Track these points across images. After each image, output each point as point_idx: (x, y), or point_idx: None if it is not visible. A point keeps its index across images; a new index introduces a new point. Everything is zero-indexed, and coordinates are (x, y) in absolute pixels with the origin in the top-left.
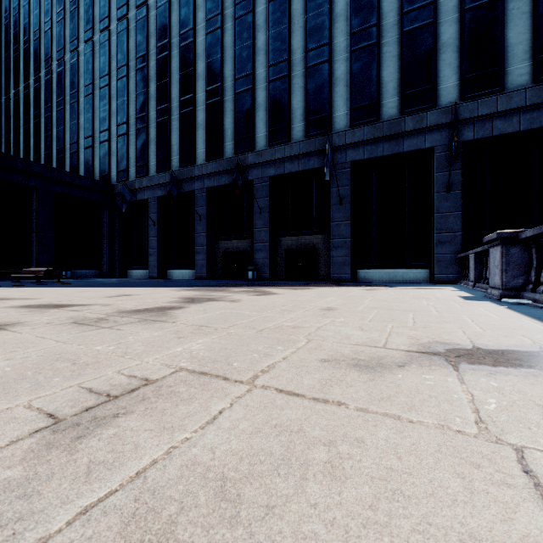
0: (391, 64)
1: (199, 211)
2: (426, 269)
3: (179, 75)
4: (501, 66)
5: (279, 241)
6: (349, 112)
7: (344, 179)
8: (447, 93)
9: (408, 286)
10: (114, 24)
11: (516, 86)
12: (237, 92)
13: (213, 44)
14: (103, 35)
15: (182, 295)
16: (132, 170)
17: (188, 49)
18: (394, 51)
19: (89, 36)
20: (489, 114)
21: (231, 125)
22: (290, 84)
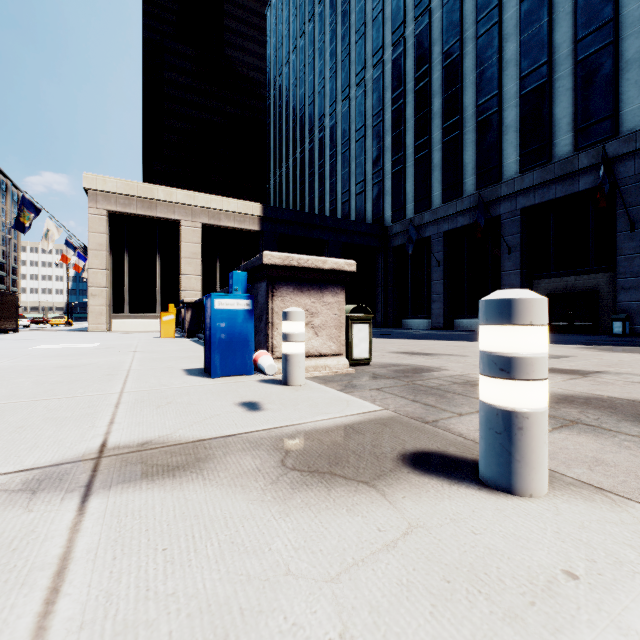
0: None
1: (508, 242)
2: None
3: (475, 74)
4: None
5: None
6: None
7: None
8: None
9: None
10: (388, 51)
11: None
12: (581, 59)
13: (533, 10)
14: (376, 69)
15: None
16: (410, 207)
17: (490, 35)
18: None
19: (361, 78)
20: None
21: (566, 112)
22: None
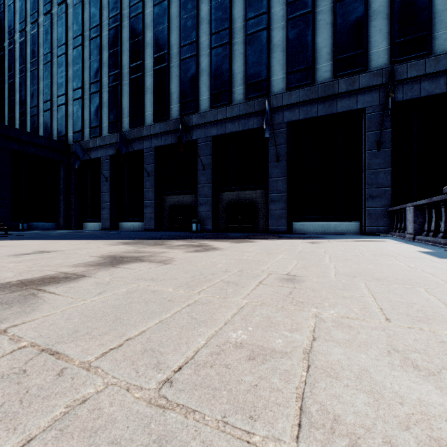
0: (325, 30)
1: (148, 168)
2: (357, 221)
3: (129, 44)
4: (429, 31)
5: (221, 196)
6: (286, 76)
7: (281, 138)
8: (378, 57)
9: (346, 238)
10: None
11: (443, 50)
12: (183, 59)
13: (160, 15)
14: (61, 8)
15: (108, 252)
16: (87, 131)
17: (138, 20)
18: (327, 19)
19: (48, 9)
20: (418, 76)
21: (176, 89)
22: (231, 50)
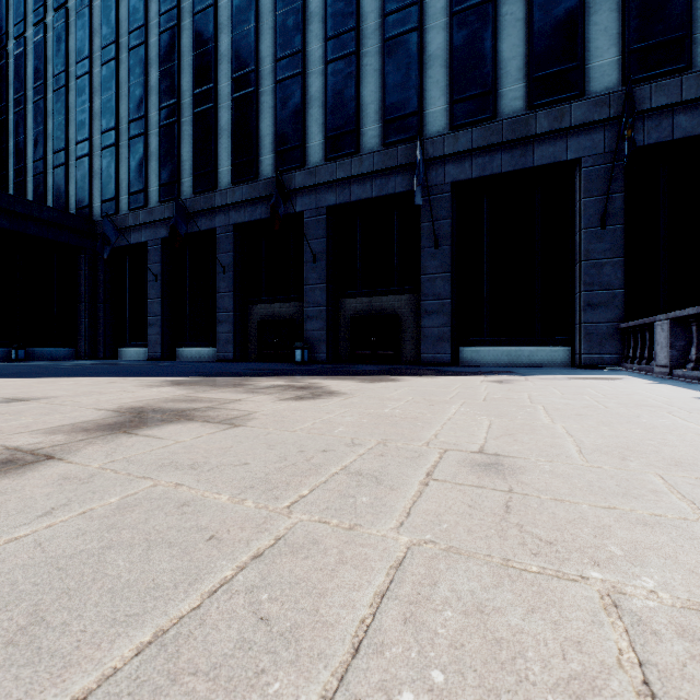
0: (514, 31)
1: (223, 260)
2: (566, 346)
3: (192, 56)
4: (688, 30)
5: (342, 304)
6: (450, 106)
7: (442, 209)
8: (601, 75)
9: (552, 373)
10: None
11: None
12: (280, 80)
13: (243, 8)
14: None
15: (136, 400)
16: (124, 200)
17: (206, 16)
18: (518, 12)
19: (61, 1)
20: (669, 105)
21: (270, 130)
22: (359, 66)
